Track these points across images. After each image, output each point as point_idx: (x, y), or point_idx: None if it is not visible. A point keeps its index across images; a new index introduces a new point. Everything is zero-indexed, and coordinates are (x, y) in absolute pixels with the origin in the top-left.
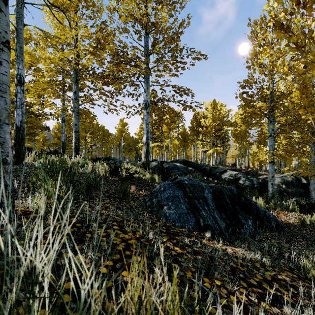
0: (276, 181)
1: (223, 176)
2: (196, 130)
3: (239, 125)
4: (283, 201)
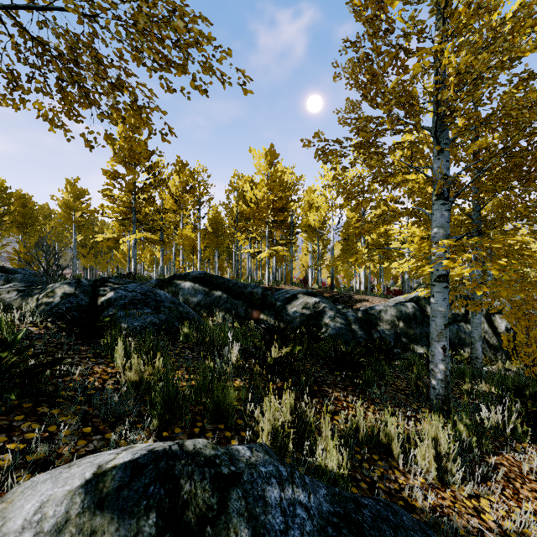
0: (389, 314)
1: (291, 309)
2: (236, 211)
3: (315, 210)
4: (482, 406)
